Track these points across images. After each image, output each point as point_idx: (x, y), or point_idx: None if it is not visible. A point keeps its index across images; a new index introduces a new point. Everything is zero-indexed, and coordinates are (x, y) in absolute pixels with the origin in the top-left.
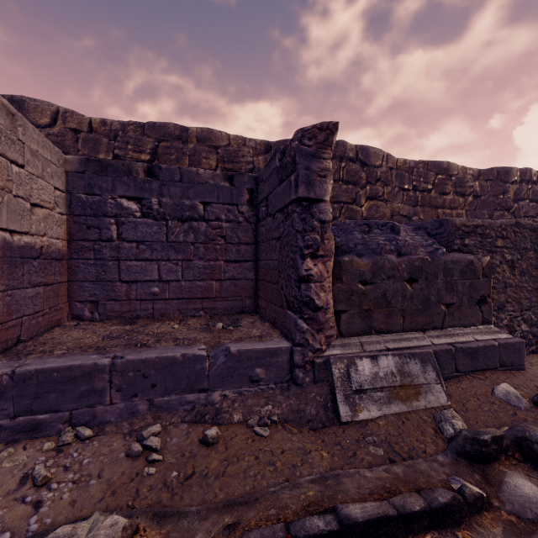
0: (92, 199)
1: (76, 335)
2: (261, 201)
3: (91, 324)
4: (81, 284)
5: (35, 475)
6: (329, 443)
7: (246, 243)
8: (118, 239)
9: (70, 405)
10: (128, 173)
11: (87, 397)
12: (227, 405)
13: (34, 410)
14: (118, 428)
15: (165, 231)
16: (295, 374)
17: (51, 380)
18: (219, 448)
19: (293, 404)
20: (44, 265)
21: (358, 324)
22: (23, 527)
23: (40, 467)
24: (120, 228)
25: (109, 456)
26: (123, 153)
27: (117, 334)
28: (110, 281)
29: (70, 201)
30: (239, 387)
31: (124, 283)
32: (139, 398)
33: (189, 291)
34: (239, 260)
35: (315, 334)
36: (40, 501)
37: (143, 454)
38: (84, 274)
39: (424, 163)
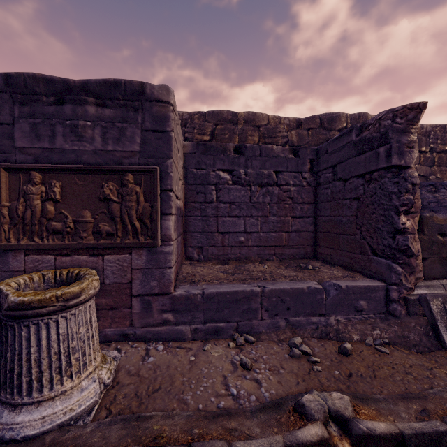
0: (200, 172)
1: (205, 271)
2: (324, 168)
3: (200, 263)
4: (191, 234)
5: (246, 362)
6: (443, 364)
7: (308, 202)
8: (216, 201)
9: (235, 318)
10: (223, 152)
11: (246, 313)
12: (341, 327)
13: (215, 320)
14: (268, 337)
15: (249, 194)
16: (391, 307)
17: (225, 300)
18: (356, 358)
19: (397, 331)
20: (180, 220)
21: (437, 270)
22: (260, 393)
23: (245, 357)
24: (218, 193)
25: (278, 355)
26: (191, 136)
27: (231, 271)
28: (210, 232)
29: (185, 174)
30: (347, 314)
31: (220, 234)
32: (278, 317)
33: (265, 240)
34: (302, 216)
35: (407, 276)
36: (257, 379)
37: (301, 356)
38: (194, 227)
39: (441, 126)
